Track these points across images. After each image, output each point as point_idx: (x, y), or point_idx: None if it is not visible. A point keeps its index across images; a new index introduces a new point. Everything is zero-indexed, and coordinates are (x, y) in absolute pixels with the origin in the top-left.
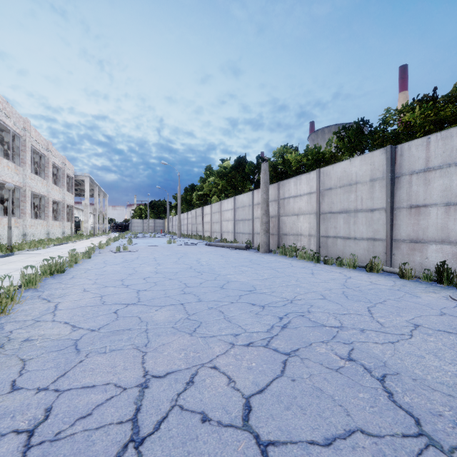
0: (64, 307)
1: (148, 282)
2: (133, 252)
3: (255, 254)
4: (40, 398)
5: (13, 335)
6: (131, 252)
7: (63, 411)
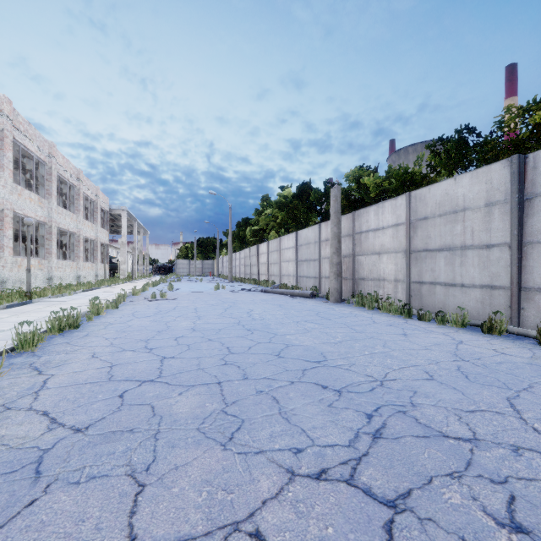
0: (55, 384)
1: (180, 344)
2: (171, 300)
3: (323, 304)
4: None
5: None
6: (169, 300)
7: None
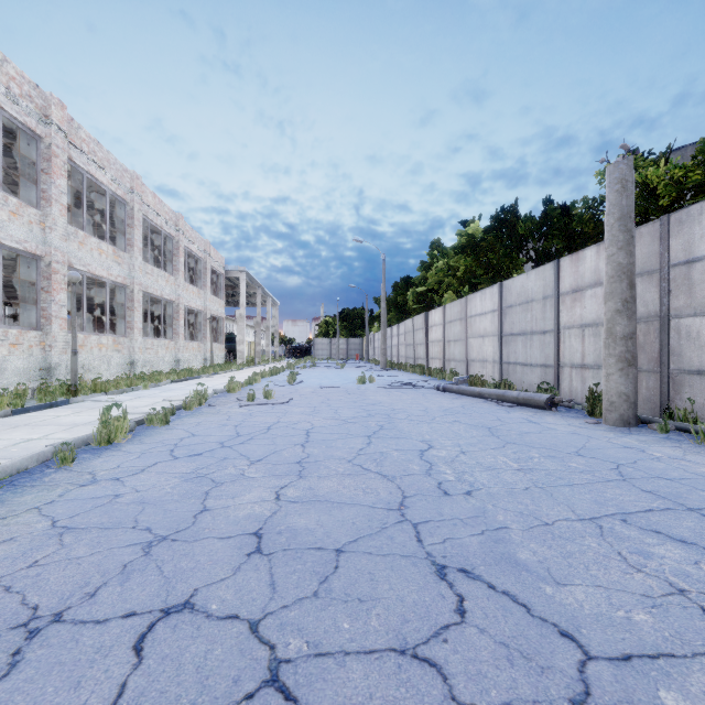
0: None
1: None
2: (277, 405)
3: (595, 431)
4: None
5: None
6: (275, 405)
7: None
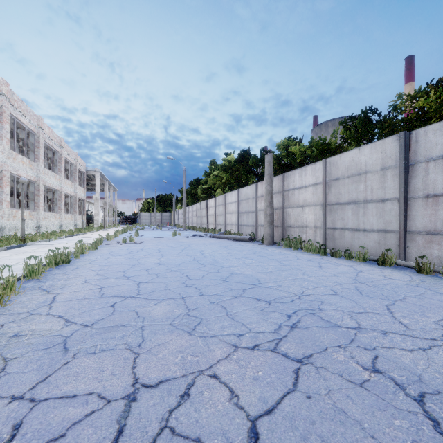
0: (62, 299)
1: (150, 274)
2: (138, 243)
3: (259, 246)
4: (11, 409)
5: (4, 329)
6: (137, 243)
7: (33, 430)
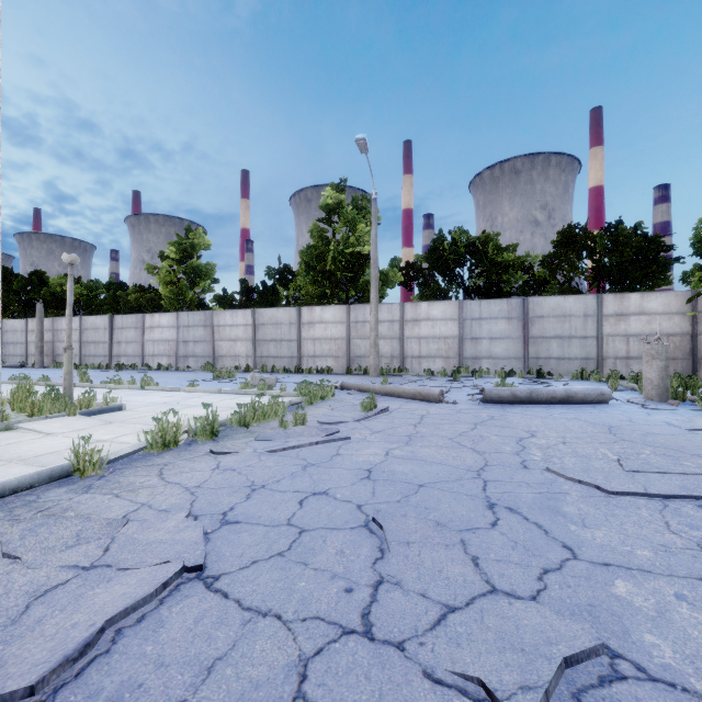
0: None
1: None
2: None
3: (31, 369)
4: None
5: None
6: None
7: None
